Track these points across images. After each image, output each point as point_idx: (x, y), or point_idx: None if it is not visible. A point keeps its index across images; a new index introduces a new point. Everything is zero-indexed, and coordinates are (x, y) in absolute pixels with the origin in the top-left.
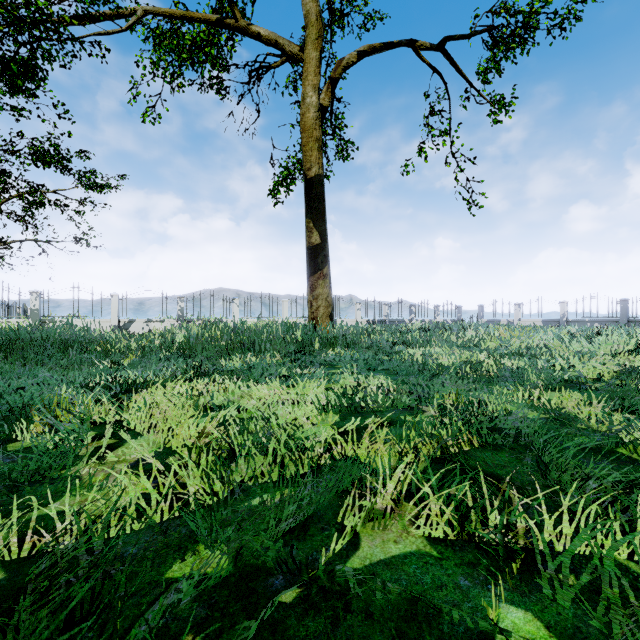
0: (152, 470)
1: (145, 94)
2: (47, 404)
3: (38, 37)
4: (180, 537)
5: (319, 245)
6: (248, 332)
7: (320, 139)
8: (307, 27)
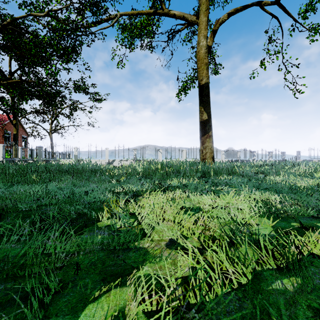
0: (183, 249)
1: (118, 55)
2: (104, 201)
3: (78, 35)
4: (249, 312)
5: (207, 120)
6: (173, 166)
7: (207, 63)
8: (200, 5)
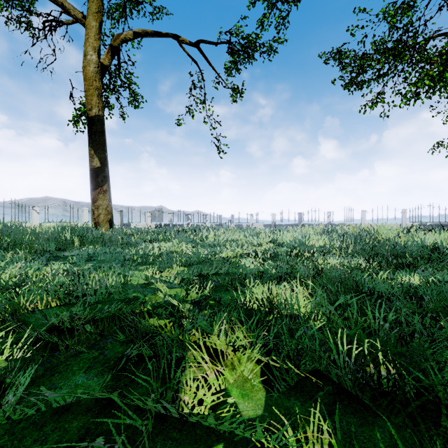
0: None
1: None
2: None
3: None
4: None
5: (99, 168)
6: (16, 234)
7: (100, 88)
8: (89, 1)
